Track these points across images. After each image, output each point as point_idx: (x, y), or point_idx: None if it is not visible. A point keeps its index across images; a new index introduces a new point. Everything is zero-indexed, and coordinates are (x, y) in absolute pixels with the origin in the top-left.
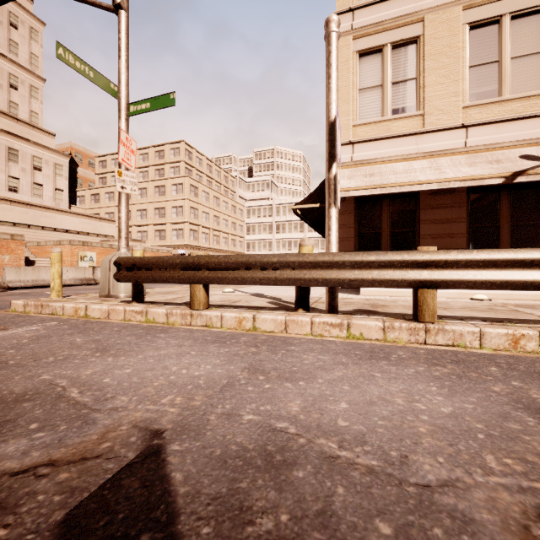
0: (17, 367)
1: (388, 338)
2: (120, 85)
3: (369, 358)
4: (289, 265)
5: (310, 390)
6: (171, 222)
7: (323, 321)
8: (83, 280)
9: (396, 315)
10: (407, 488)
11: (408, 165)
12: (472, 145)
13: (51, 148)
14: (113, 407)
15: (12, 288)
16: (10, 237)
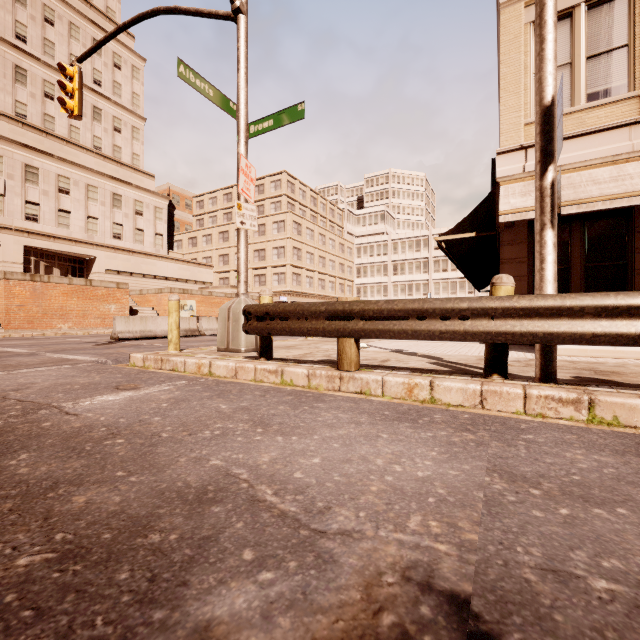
0: (174, 443)
1: None
2: (239, 103)
3: None
4: (487, 313)
5: None
6: (272, 265)
7: (545, 394)
8: (187, 331)
9: None
10: None
11: (617, 170)
12: None
13: (152, 191)
14: (342, 530)
15: (122, 340)
16: (116, 286)
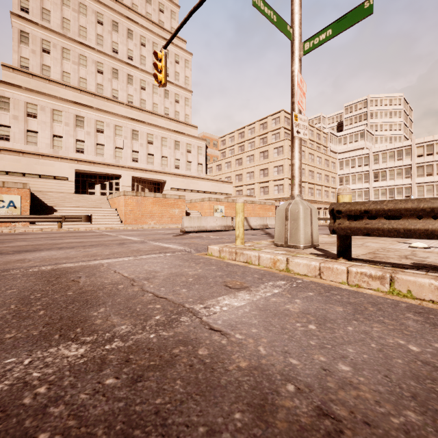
0: None
1: None
2: (293, 26)
3: None
4: None
5: None
6: (273, 179)
7: None
8: (225, 227)
9: None
10: None
11: None
12: None
13: (196, 137)
14: None
15: (187, 232)
16: (178, 197)
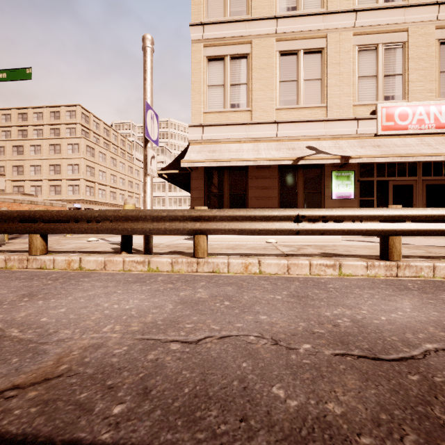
0: None
1: (174, 270)
2: None
3: (132, 282)
4: (108, 218)
5: (53, 304)
6: (67, 178)
7: (132, 259)
8: None
9: (190, 254)
10: (30, 345)
11: (240, 146)
12: (280, 136)
13: None
14: None
15: None
16: None
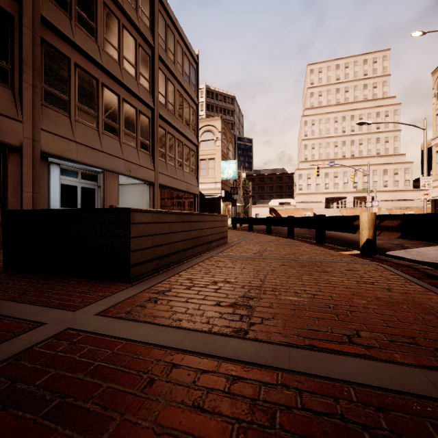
0: None
1: None
2: (367, 188)
3: None
4: None
5: None
6: None
7: None
8: None
9: None
10: None
11: None
12: None
13: (402, 162)
14: None
15: None
16: None
